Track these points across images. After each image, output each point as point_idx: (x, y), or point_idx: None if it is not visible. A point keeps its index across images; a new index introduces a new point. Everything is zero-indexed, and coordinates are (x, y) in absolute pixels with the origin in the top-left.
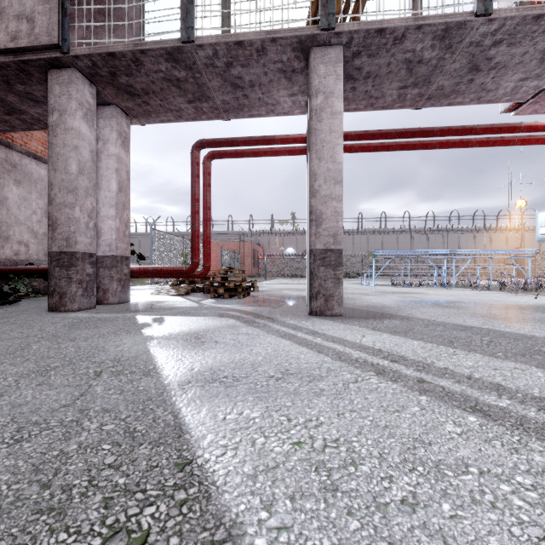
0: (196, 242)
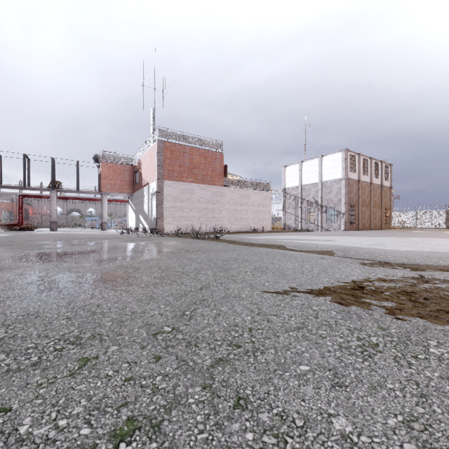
0: (20, 218)
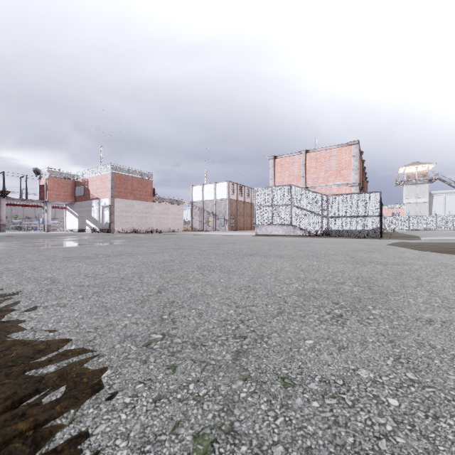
0: None
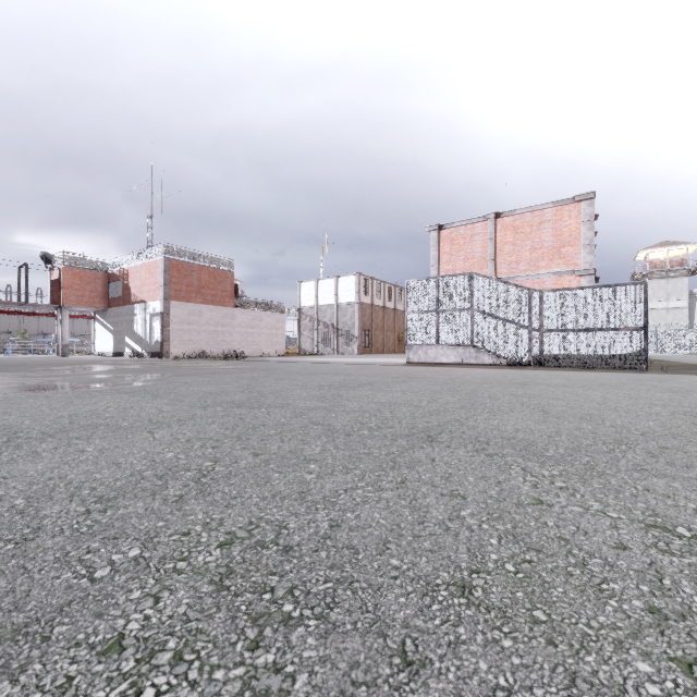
0: None
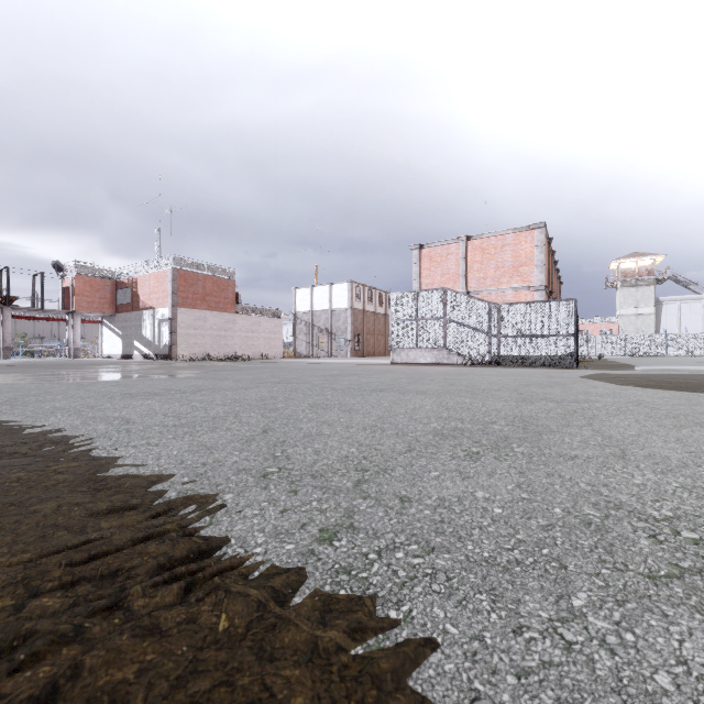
0: None
